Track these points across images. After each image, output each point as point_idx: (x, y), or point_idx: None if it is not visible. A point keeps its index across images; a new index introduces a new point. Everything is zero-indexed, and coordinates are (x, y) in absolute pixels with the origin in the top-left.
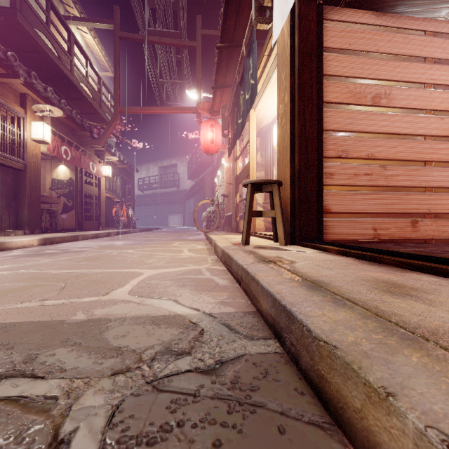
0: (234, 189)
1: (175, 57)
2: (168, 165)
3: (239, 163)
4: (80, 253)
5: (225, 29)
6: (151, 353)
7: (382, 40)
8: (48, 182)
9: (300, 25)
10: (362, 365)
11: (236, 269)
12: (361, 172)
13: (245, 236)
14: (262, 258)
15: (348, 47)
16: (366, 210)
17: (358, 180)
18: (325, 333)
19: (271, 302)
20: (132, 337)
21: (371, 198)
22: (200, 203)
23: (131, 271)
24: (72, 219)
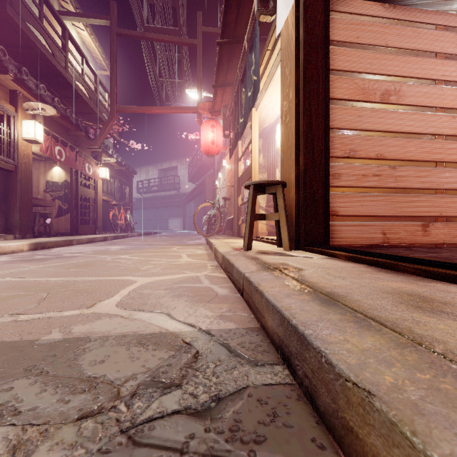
0: (236, 192)
1: (174, 55)
2: (168, 168)
3: (241, 165)
4: (71, 259)
5: (226, 24)
6: (133, 385)
7: (392, 33)
8: (42, 184)
9: (306, 16)
10: (415, 427)
11: (238, 277)
12: (370, 173)
13: (247, 241)
14: (265, 265)
15: (356, 40)
16: (375, 213)
17: (367, 181)
18: (352, 370)
19: (279, 320)
20: (112, 362)
21: (380, 201)
22: (201, 206)
23: (123, 278)
24: (67, 222)
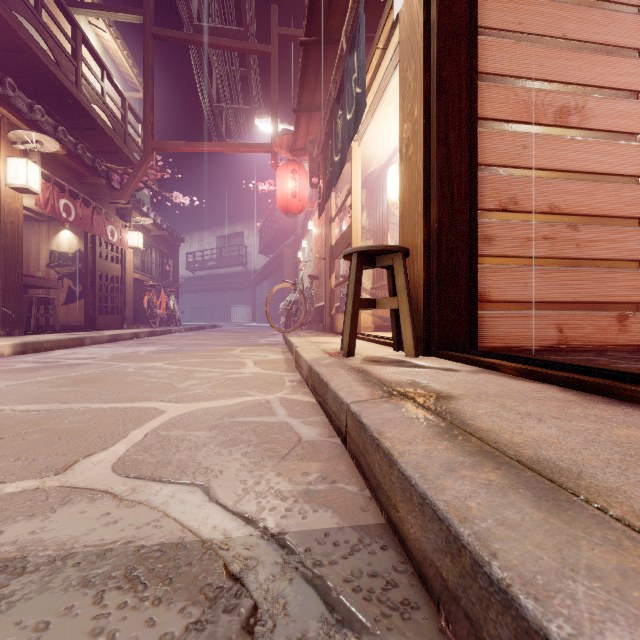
0: (328, 267)
1: (238, 69)
2: (231, 234)
3: (335, 228)
4: (72, 369)
5: (314, 13)
6: None
7: (572, 18)
8: (43, 256)
9: None
10: None
11: (336, 407)
12: (538, 236)
13: (347, 342)
14: (384, 387)
15: (517, 28)
16: (546, 298)
17: (534, 248)
18: None
19: (441, 539)
20: None
21: (554, 278)
22: (276, 287)
23: (143, 406)
24: (81, 312)
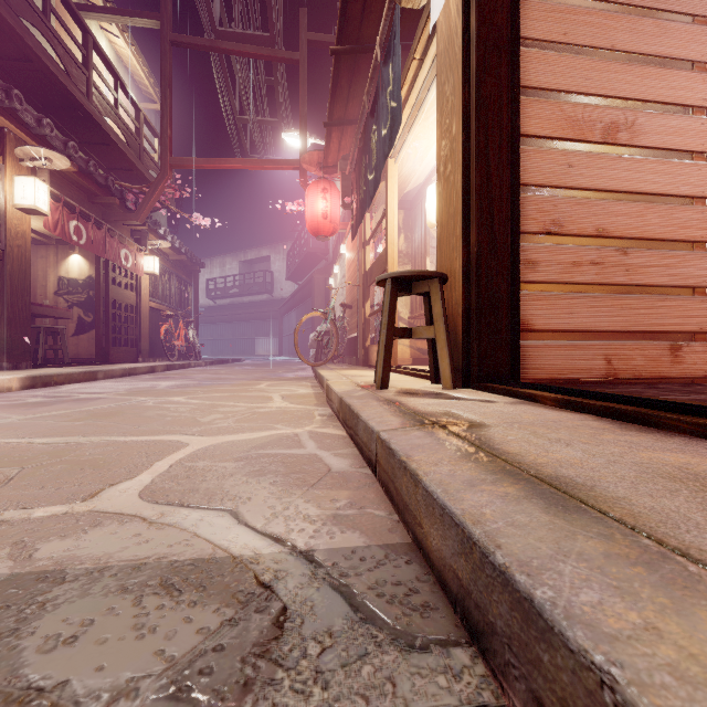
0: (361, 295)
1: (264, 78)
2: (256, 259)
3: (370, 252)
4: (87, 403)
5: (346, 19)
6: None
7: (621, 28)
8: (51, 283)
9: None
10: None
11: (366, 437)
12: (585, 260)
13: (381, 373)
14: (416, 416)
15: (562, 39)
16: (593, 327)
17: (580, 274)
18: None
19: (457, 542)
20: (93, 642)
21: (602, 306)
22: (305, 317)
23: (166, 439)
24: (93, 344)
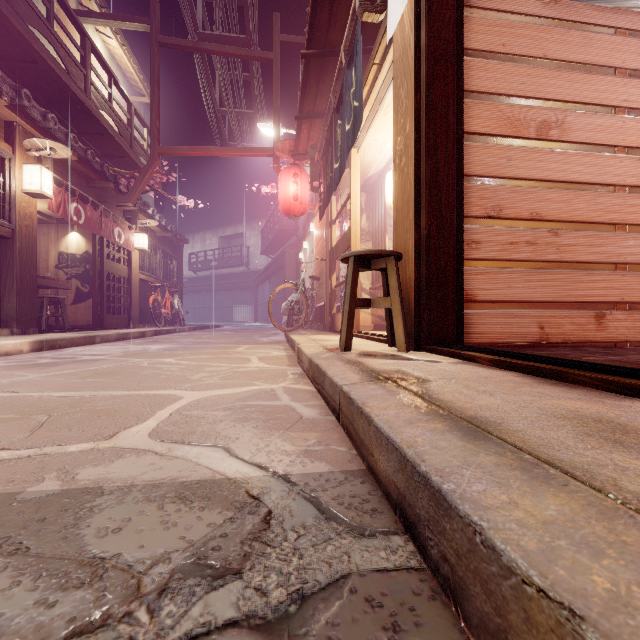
0: (328, 268)
1: (241, 75)
2: (233, 235)
3: (335, 230)
4: (90, 364)
5: (315, 28)
6: (163, 573)
7: (552, 40)
8: (52, 257)
9: (430, 13)
10: None
11: (332, 391)
12: (521, 240)
13: (344, 338)
14: (372, 373)
15: (501, 49)
16: (528, 298)
17: (517, 252)
18: (533, 562)
19: (397, 462)
20: (133, 531)
21: (536, 280)
22: (279, 288)
23: (163, 393)
24: (89, 312)
